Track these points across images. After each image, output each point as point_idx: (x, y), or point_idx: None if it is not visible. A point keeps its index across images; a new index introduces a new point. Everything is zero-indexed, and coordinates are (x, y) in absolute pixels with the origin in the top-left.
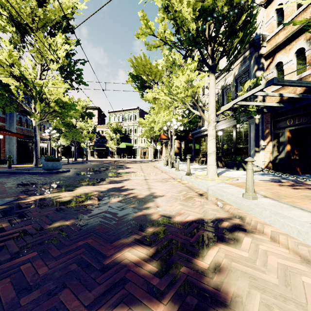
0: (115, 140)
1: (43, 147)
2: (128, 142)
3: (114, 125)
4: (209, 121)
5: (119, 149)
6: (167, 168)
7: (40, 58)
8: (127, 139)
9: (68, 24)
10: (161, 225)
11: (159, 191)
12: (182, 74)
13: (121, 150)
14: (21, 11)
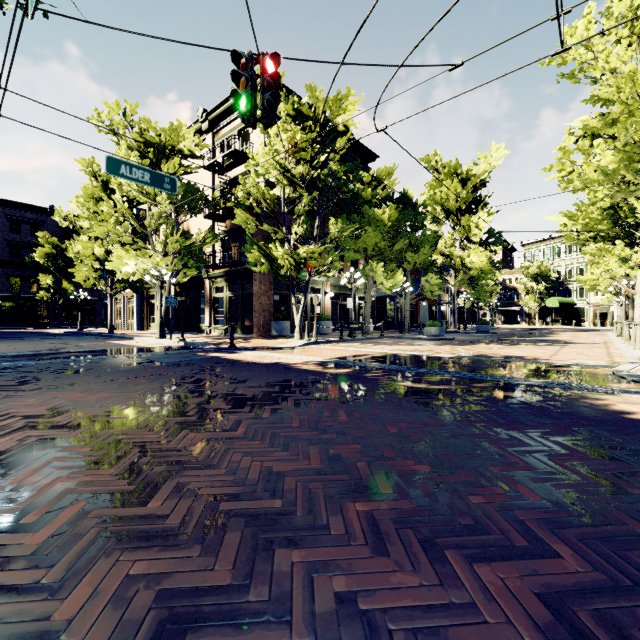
0: (536, 294)
1: (442, 311)
2: (562, 295)
3: (535, 268)
4: (634, 293)
5: (544, 310)
6: (609, 334)
7: (462, 232)
8: (560, 290)
9: (483, 182)
10: (567, 342)
11: (577, 340)
12: (598, 268)
13: (547, 310)
14: (448, 199)
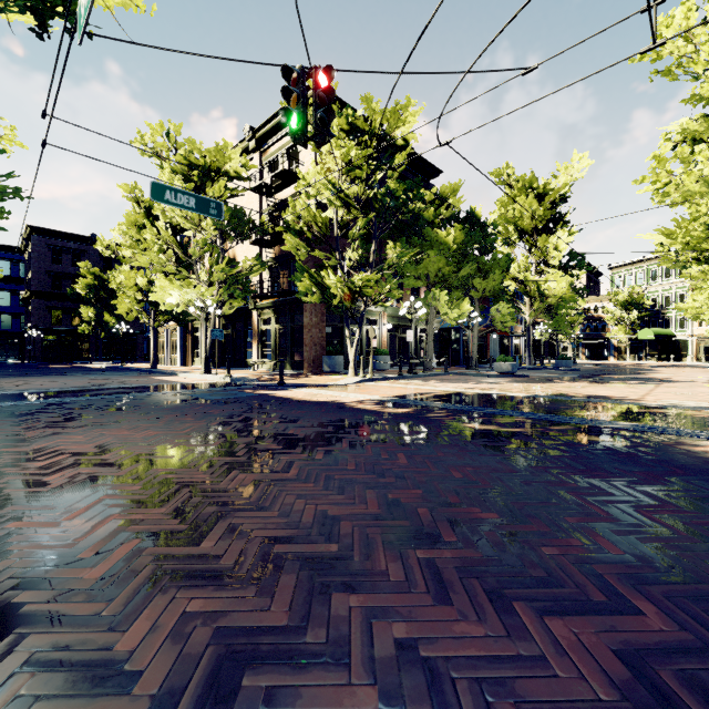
0: (627, 324)
1: (515, 345)
2: (659, 325)
3: (625, 294)
4: None
5: (636, 342)
6: None
7: (538, 255)
8: (656, 320)
9: (563, 197)
10: (663, 381)
11: (675, 378)
12: (701, 294)
13: (640, 343)
14: (522, 217)
